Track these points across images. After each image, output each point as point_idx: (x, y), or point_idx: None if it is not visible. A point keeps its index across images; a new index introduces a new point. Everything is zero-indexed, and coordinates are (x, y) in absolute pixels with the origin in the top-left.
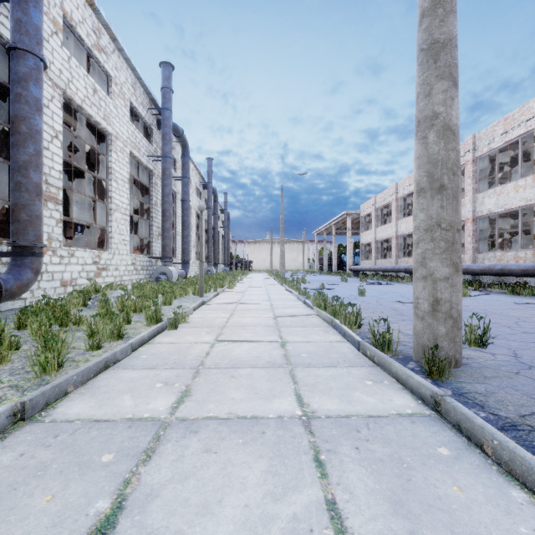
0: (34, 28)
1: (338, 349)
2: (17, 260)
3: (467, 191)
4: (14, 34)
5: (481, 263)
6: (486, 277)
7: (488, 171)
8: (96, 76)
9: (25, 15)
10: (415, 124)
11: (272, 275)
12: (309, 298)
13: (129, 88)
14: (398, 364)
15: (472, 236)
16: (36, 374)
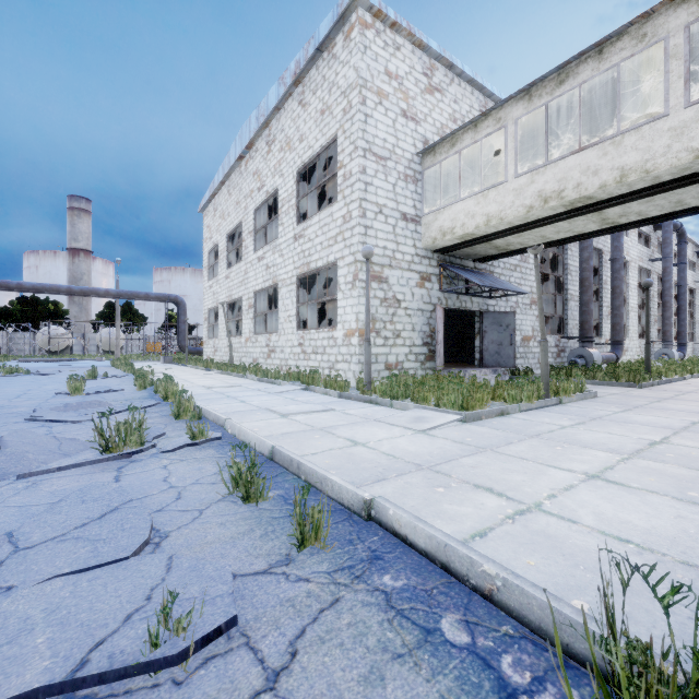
0: (621, 246)
1: None
2: (615, 346)
3: None
4: (613, 253)
5: None
6: None
7: None
8: None
9: (618, 243)
10: None
11: None
12: None
13: None
14: None
15: None
16: (679, 376)
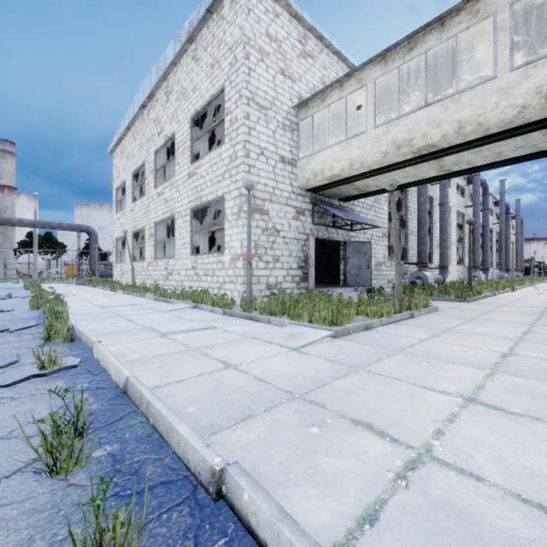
0: (447, 194)
1: None
2: (442, 270)
3: None
4: (441, 199)
5: None
6: None
7: None
8: None
9: (444, 192)
10: None
11: None
12: None
13: None
14: None
15: None
16: (489, 292)
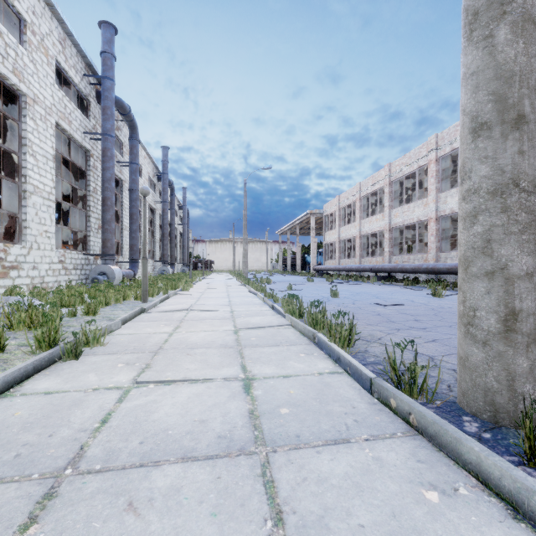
0: None
1: (336, 392)
2: None
3: (430, 191)
4: None
5: (444, 262)
6: (449, 277)
7: (446, 173)
8: (9, 24)
9: None
10: (464, 22)
11: (234, 275)
12: (277, 301)
13: (55, 43)
14: (476, 443)
15: (435, 235)
16: None
